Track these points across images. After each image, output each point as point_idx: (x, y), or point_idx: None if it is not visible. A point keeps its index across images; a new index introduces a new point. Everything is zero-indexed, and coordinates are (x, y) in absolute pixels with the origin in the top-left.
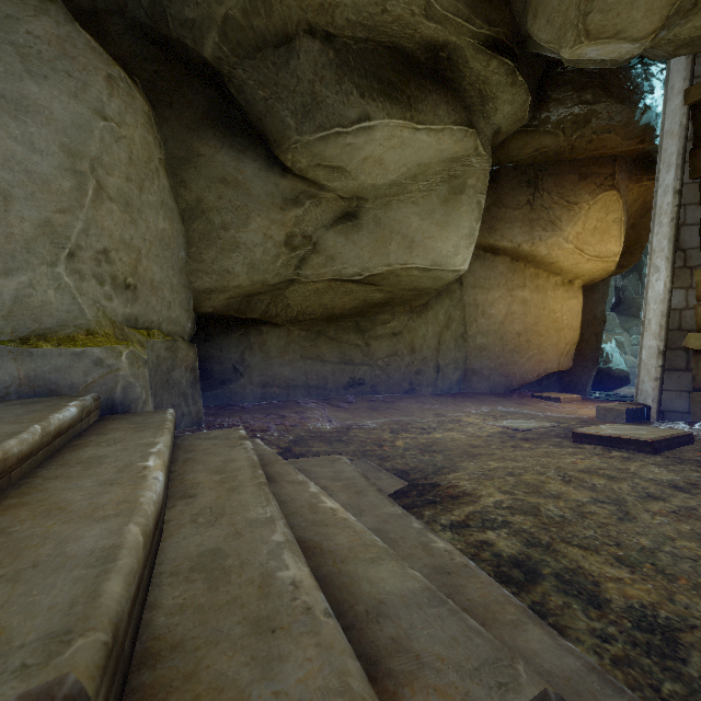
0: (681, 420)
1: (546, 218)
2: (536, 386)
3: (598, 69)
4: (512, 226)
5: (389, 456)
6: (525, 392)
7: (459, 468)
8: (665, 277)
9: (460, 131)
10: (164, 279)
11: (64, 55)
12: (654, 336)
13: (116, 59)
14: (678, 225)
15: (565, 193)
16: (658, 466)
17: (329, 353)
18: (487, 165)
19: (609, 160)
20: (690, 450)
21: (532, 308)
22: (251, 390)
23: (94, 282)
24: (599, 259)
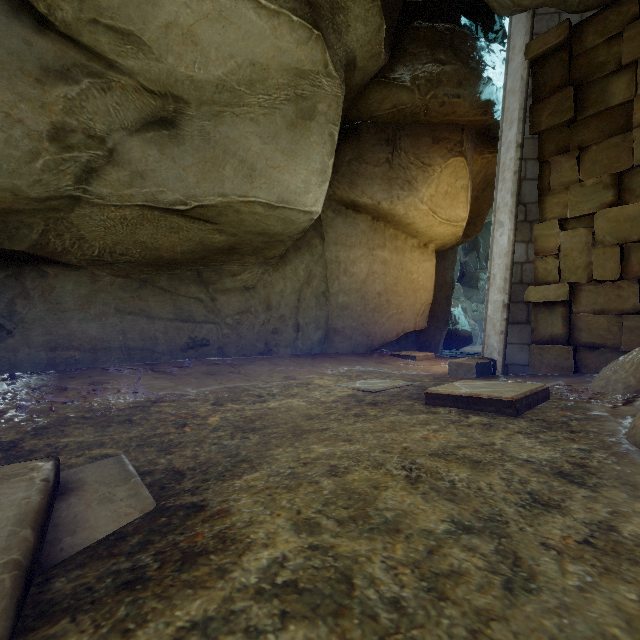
0: (523, 372)
1: (403, 177)
2: (395, 345)
3: (449, 31)
4: (372, 182)
5: (180, 443)
6: (385, 352)
7: (266, 460)
8: (509, 230)
9: (302, 28)
10: None
11: None
12: (499, 290)
13: None
14: (520, 178)
15: (421, 154)
16: (527, 435)
17: (159, 307)
18: (340, 92)
19: (458, 128)
20: (551, 408)
21: (392, 268)
22: (28, 354)
23: None
24: (450, 222)
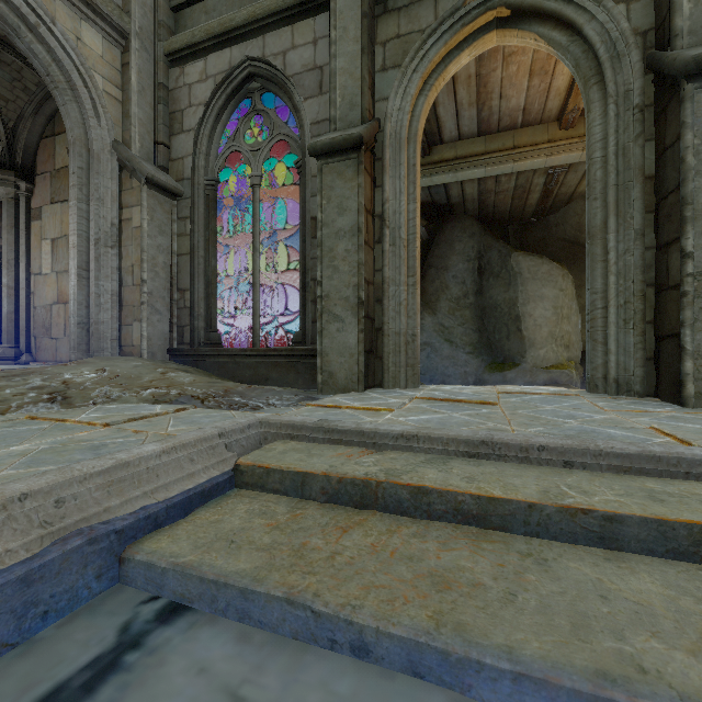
0: None
1: None
2: None
3: None
4: None
5: None
6: None
7: None
8: None
9: None
10: (575, 340)
11: (550, 275)
12: None
13: (551, 252)
14: None
15: None
16: None
17: None
18: None
19: None
20: None
21: None
22: None
23: (560, 347)
24: None
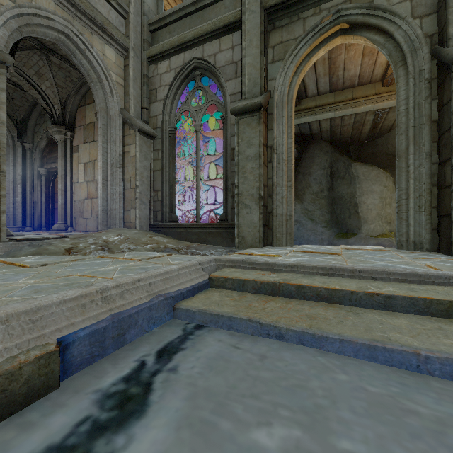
0: None
1: None
2: None
3: None
4: None
5: None
6: None
7: None
8: None
9: None
10: (394, 219)
11: (377, 177)
12: None
13: (378, 162)
14: None
15: None
16: None
17: None
18: None
19: None
20: None
21: None
22: None
23: (384, 223)
24: None
